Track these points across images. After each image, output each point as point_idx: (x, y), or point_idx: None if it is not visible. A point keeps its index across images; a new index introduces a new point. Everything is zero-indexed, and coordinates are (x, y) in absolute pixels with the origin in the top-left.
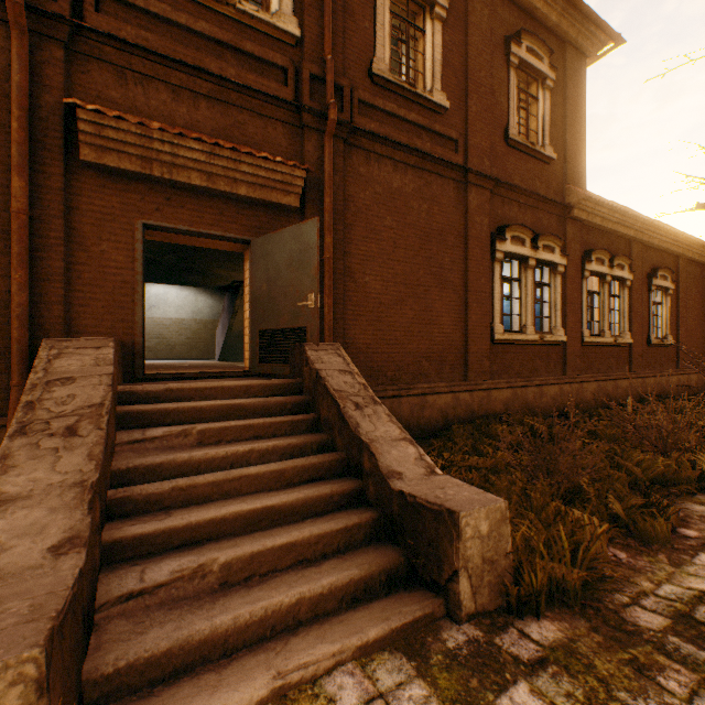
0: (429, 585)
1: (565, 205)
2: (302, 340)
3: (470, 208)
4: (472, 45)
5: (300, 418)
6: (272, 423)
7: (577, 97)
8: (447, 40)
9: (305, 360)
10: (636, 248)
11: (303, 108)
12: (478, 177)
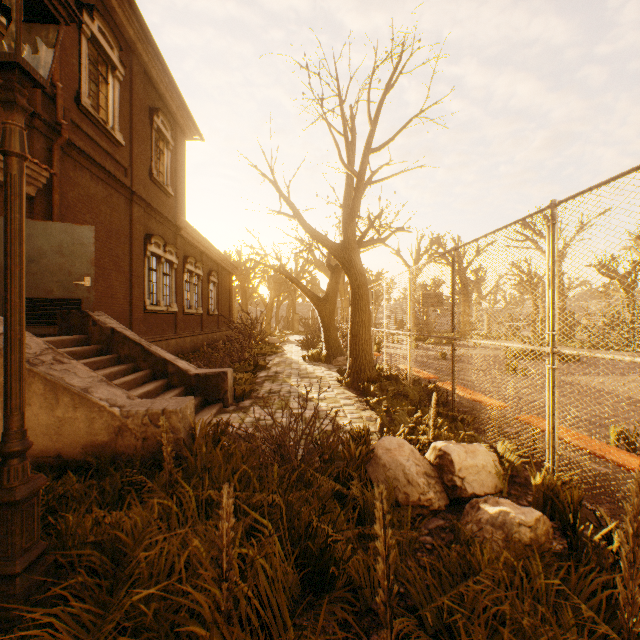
0: (215, 402)
1: (178, 226)
2: (75, 308)
3: (135, 219)
4: (136, 106)
5: (113, 356)
6: (103, 360)
7: (183, 160)
8: (122, 95)
9: (93, 322)
10: (205, 257)
11: (39, 116)
12: (140, 199)
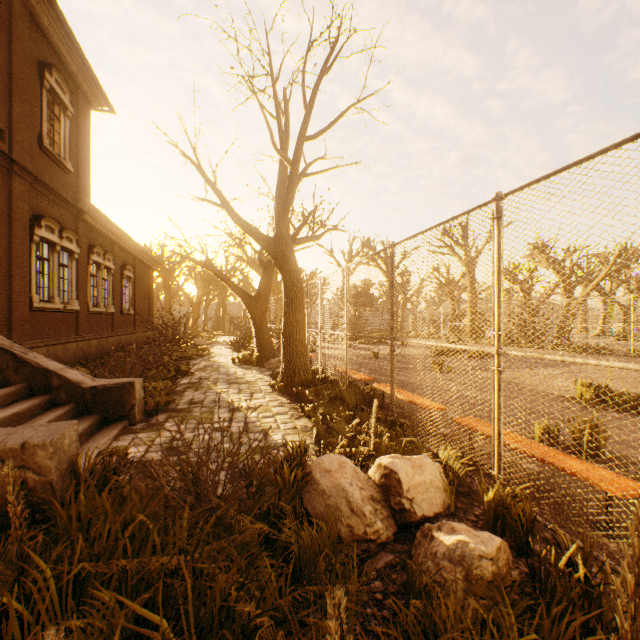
0: (118, 420)
1: (80, 209)
2: None
3: (16, 194)
4: (17, 55)
5: None
6: None
7: (87, 132)
8: None
9: None
10: (117, 248)
11: None
12: (23, 170)
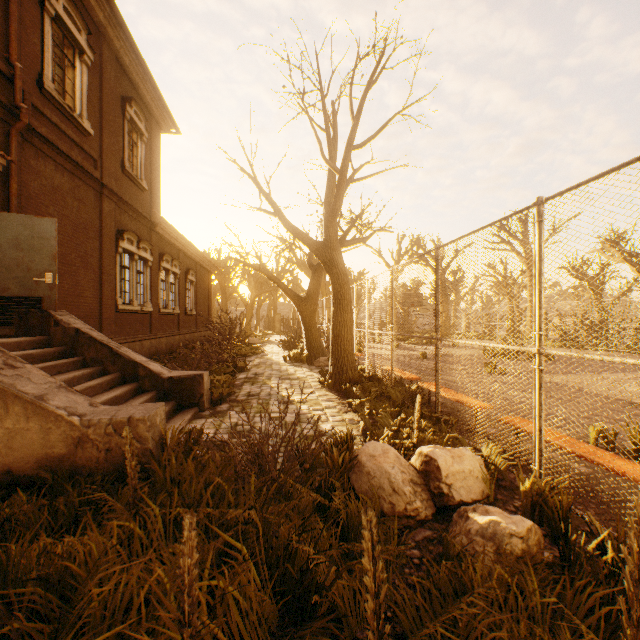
0: (190, 406)
1: (153, 222)
2: (35, 307)
3: (105, 213)
4: (106, 94)
5: (77, 359)
6: (66, 363)
7: (158, 153)
8: (90, 81)
9: (55, 322)
10: (182, 255)
11: None
12: (111, 192)
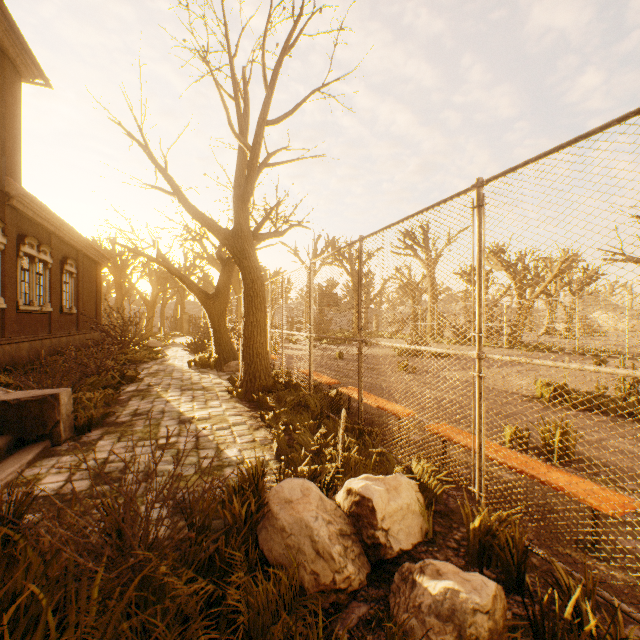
0: (37, 440)
1: (7, 193)
2: None
3: None
4: None
5: None
6: None
7: (16, 106)
8: None
9: None
10: (55, 240)
11: None
12: None
